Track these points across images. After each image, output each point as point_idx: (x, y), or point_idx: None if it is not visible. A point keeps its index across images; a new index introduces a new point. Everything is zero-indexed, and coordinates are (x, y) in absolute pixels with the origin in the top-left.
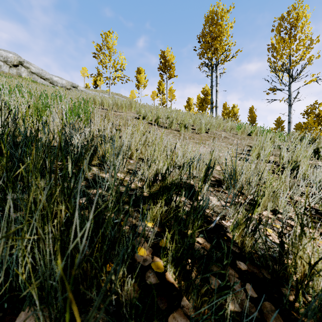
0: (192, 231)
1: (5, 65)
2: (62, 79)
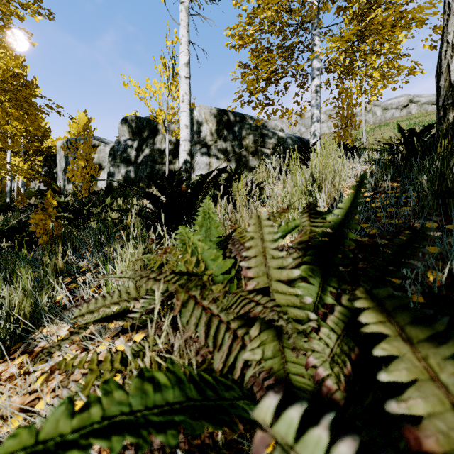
0: None
1: (396, 110)
2: None
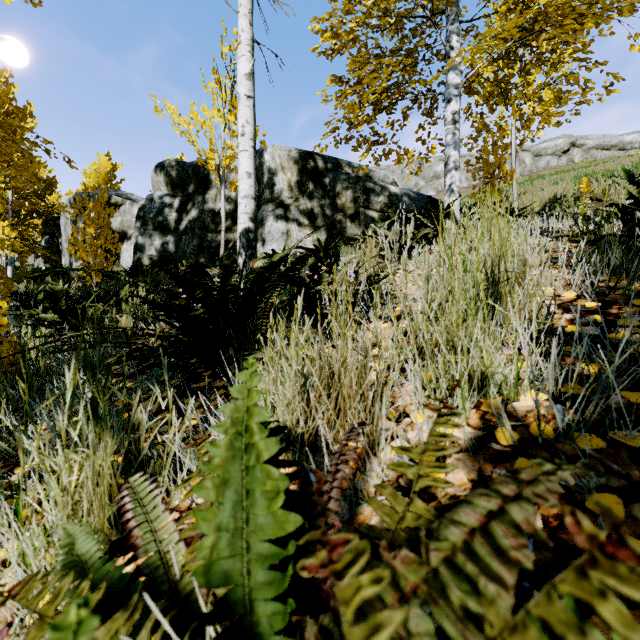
0: None
1: (553, 157)
2: None
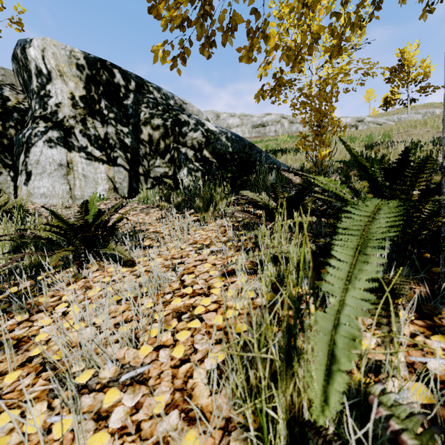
0: (412, 143)
1: (300, 125)
2: (346, 118)
